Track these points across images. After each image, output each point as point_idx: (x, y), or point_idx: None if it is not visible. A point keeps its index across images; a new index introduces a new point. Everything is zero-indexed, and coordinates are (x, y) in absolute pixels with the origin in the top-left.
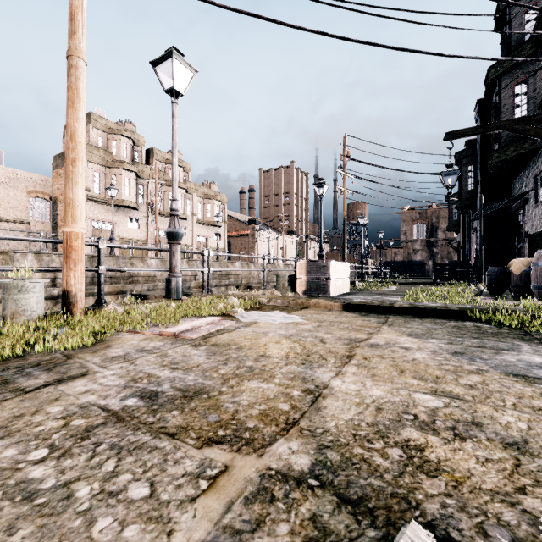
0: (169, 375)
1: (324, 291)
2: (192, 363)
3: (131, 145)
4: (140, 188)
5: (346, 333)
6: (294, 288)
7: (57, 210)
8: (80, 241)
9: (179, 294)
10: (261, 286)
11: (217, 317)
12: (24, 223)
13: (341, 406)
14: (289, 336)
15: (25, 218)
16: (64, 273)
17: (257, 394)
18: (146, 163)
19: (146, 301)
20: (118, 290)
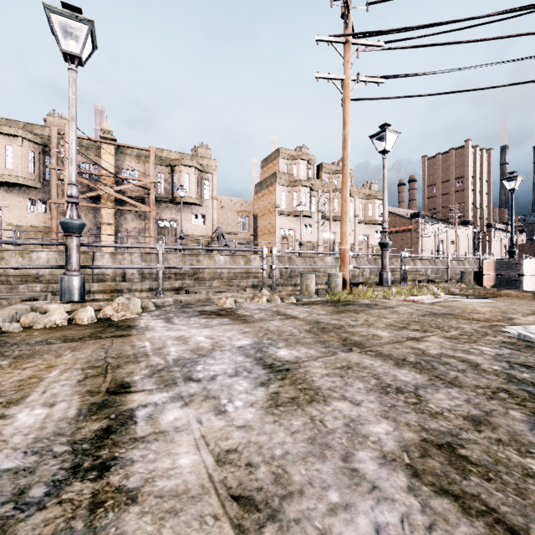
0: (432, 310)
1: (516, 286)
2: (438, 309)
3: (306, 165)
4: (312, 199)
5: (534, 308)
6: (479, 283)
7: (257, 223)
8: (348, 253)
9: (388, 283)
10: (444, 281)
11: (429, 296)
12: (235, 234)
13: (523, 321)
14: (487, 306)
15: (236, 231)
16: (342, 269)
17: (479, 316)
18: (316, 177)
19: (370, 287)
20: None
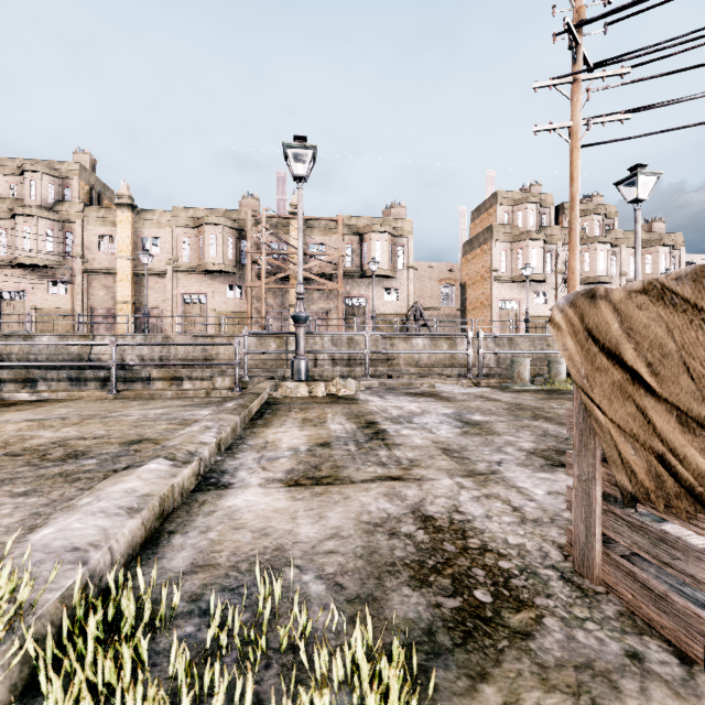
0: None
1: None
2: None
3: (538, 209)
4: (547, 256)
5: None
6: None
7: (465, 295)
8: None
9: None
10: None
11: None
12: (436, 309)
13: None
14: None
15: (437, 305)
16: None
17: None
18: (554, 224)
19: None
20: (534, 373)
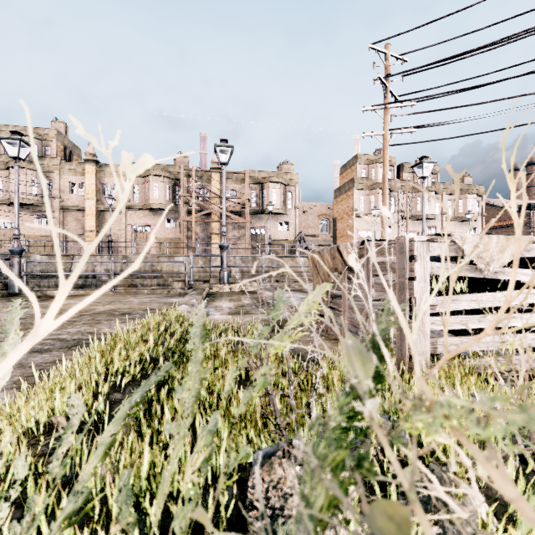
0: None
1: None
2: None
3: None
4: (392, 200)
5: None
6: None
7: (336, 226)
8: None
9: None
10: None
11: None
12: (316, 236)
13: None
14: None
15: (317, 233)
16: None
17: None
18: (397, 177)
19: None
20: None
